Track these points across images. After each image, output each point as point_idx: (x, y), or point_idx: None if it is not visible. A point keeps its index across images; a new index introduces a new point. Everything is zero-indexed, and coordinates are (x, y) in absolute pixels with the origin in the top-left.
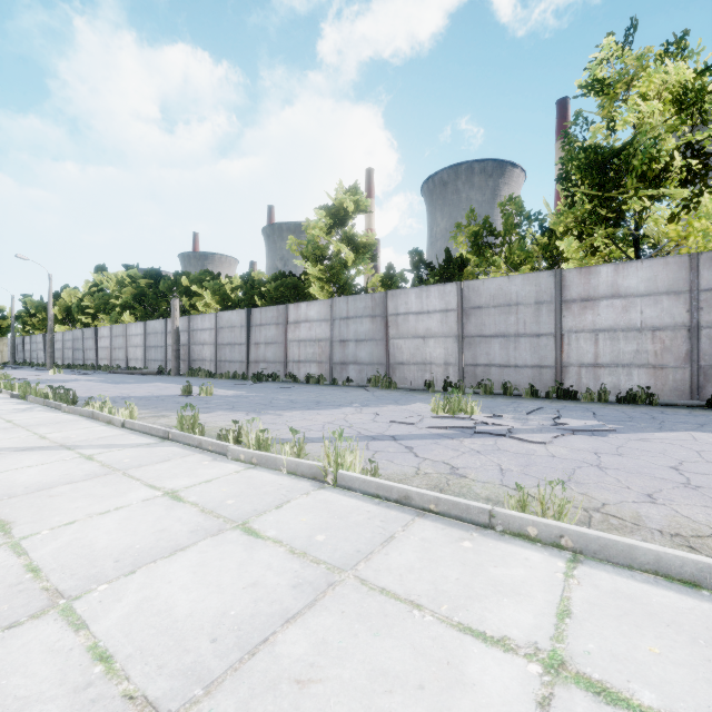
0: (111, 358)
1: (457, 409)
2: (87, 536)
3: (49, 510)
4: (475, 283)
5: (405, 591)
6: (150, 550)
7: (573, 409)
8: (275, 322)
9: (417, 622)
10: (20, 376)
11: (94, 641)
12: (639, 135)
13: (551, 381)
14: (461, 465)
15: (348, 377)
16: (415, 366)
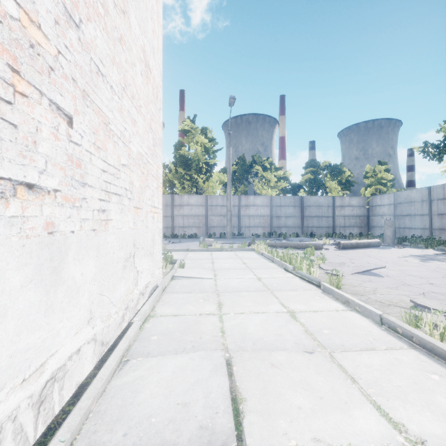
0: None
1: None
2: None
3: None
4: None
5: None
6: None
7: (175, 240)
8: None
9: None
10: None
11: None
12: (194, 156)
13: (170, 232)
14: None
15: None
16: None
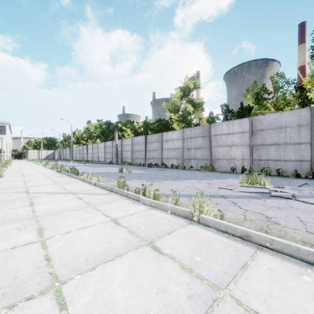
0: (92, 157)
1: (255, 183)
2: (74, 241)
3: (60, 224)
4: (259, 117)
5: None
6: (103, 254)
7: None
8: (157, 140)
9: None
10: (61, 164)
11: None
12: None
13: (307, 168)
14: (271, 216)
15: (191, 165)
16: (225, 160)
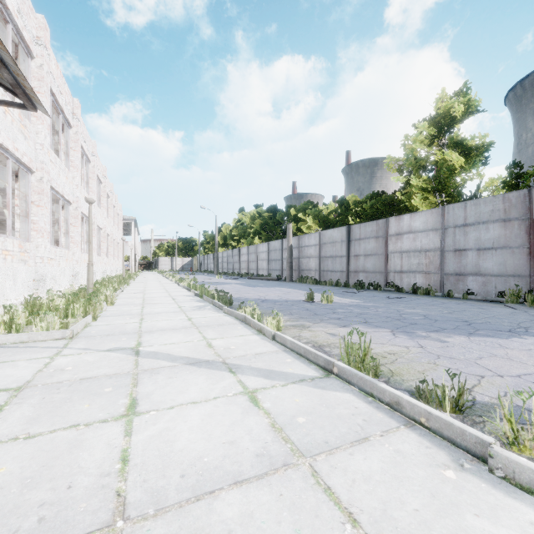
0: (248, 268)
1: None
2: None
3: None
4: None
5: None
6: None
7: None
8: (374, 235)
9: None
10: (201, 279)
11: None
12: None
13: None
14: None
15: (468, 290)
16: None
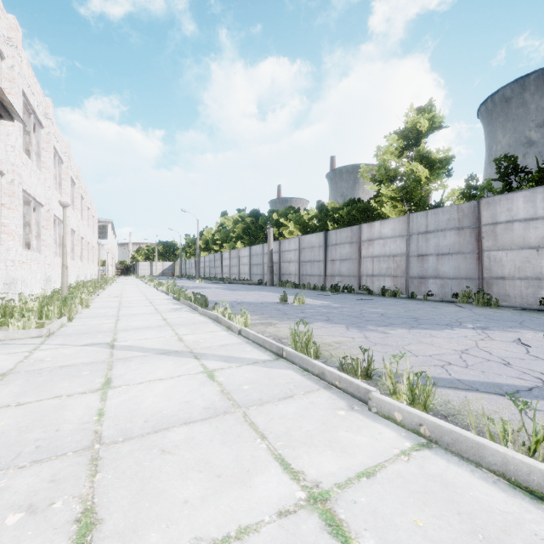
0: (230, 273)
1: None
2: None
3: (151, 495)
4: None
5: None
6: None
7: None
8: (349, 241)
9: None
10: (182, 284)
11: None
12: None
13: None
14: None
15: (429, 291)
16: (522, 281)
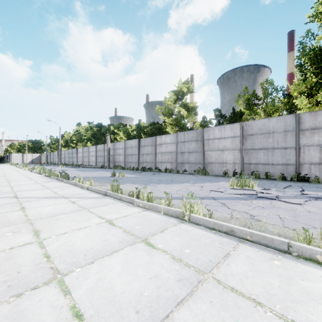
0: (83, 161)
1: (244, 185)
2: (71, 240)
3: (56, 226)
4: (250, 122)
5: (247, 291)
6: (100, 250)
7: (309, 187)
8: (150, 144)
9: (262, 316)
10: (49, 168)
11: (73, 303)
12: None
13: (293, 172)
14: (255, 214)
15: (185, 169)
16: (218, 164)
